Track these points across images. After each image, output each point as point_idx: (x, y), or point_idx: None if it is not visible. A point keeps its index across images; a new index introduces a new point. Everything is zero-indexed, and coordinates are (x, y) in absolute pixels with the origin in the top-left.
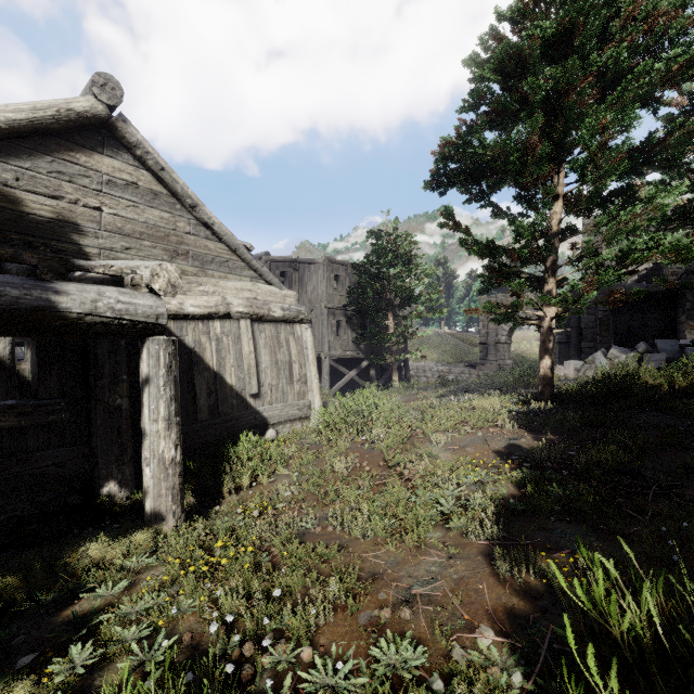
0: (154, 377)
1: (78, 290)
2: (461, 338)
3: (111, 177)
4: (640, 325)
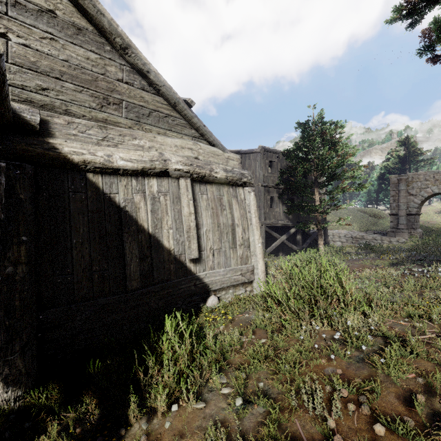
0: None
1: None
2: (365, 212)
3: None
4: None
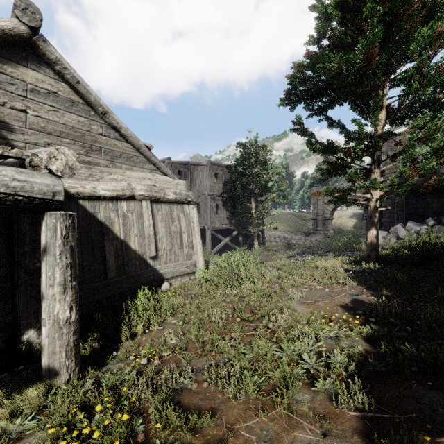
0: (51, 247)
1: None
2: (298, 216)
3: (34, 86)
4: (423, 207)
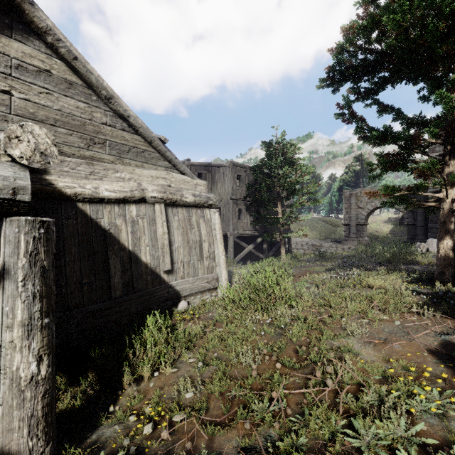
0: (10, 269)
1: None
2: (326, 221)
3: (20, 62)
4: None
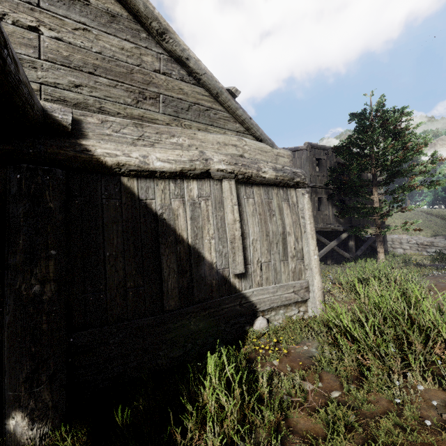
0: None
1: None
2: (432, 214)
3: None
4: None
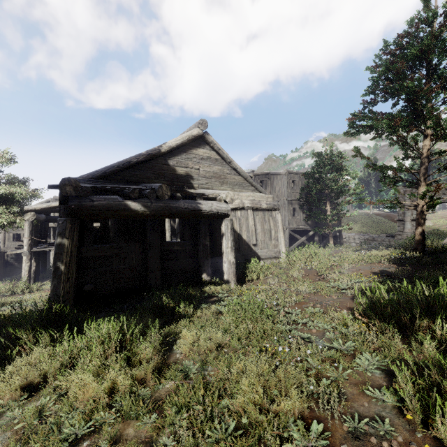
0: (227, 232)
1: (207, 203)
2: (386, 217)
3: (202, 156)
4: None
